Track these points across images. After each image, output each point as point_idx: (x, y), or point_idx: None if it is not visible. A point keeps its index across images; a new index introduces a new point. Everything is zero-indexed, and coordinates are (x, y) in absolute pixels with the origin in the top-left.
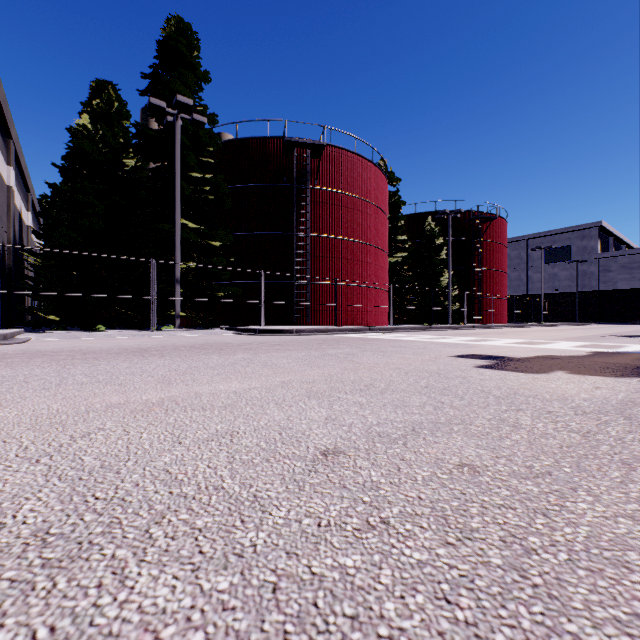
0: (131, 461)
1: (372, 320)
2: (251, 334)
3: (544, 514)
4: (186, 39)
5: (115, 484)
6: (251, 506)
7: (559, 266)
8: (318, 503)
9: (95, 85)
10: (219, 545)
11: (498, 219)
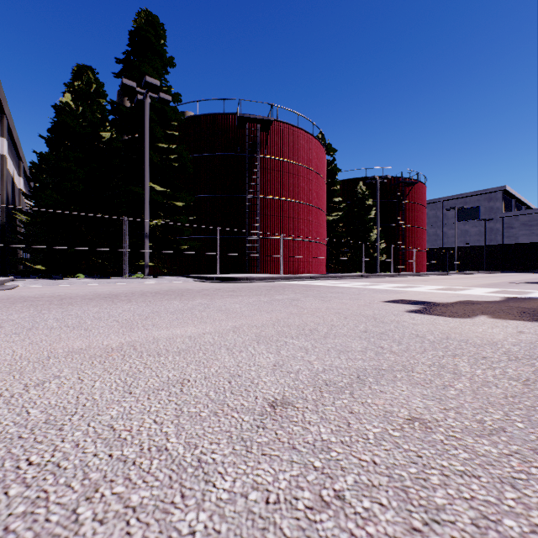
0: (77, 415)
1: (312, 269)
2: (209, 281)
3: (512, 485)
4: (154, 29)
5: (54, 444)
6: (194, 474)
7: (470, 223)
8: (266, 470)
9: (77, 69)
10: (152, 533)
11: (419, 184)
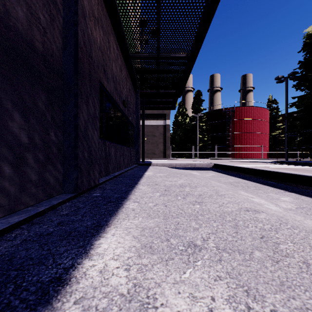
0: None
1: (255, 156)
2: (211, 159)
3: None
4: (199, 94)
5: None
6: None
7: None
8: None
9: (179, 103)
10: None
11: None
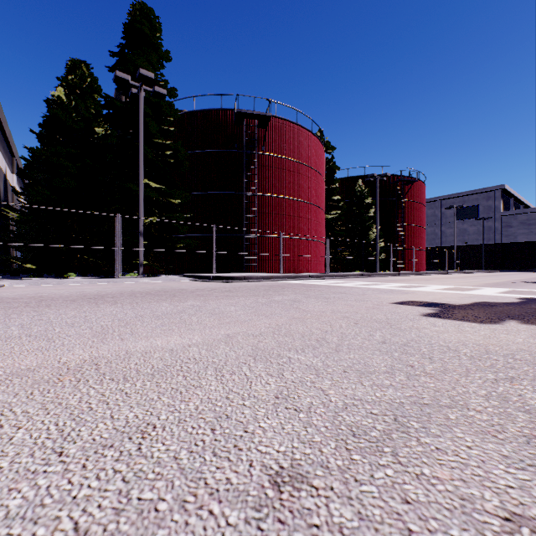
0: None
1: (311, 268)
2: (205, 281)
3: None
4: (149, 22)
5: None
6: None
7: (468, 222)
8: None
9: (71, 64)
10: None
11: (418, 182)
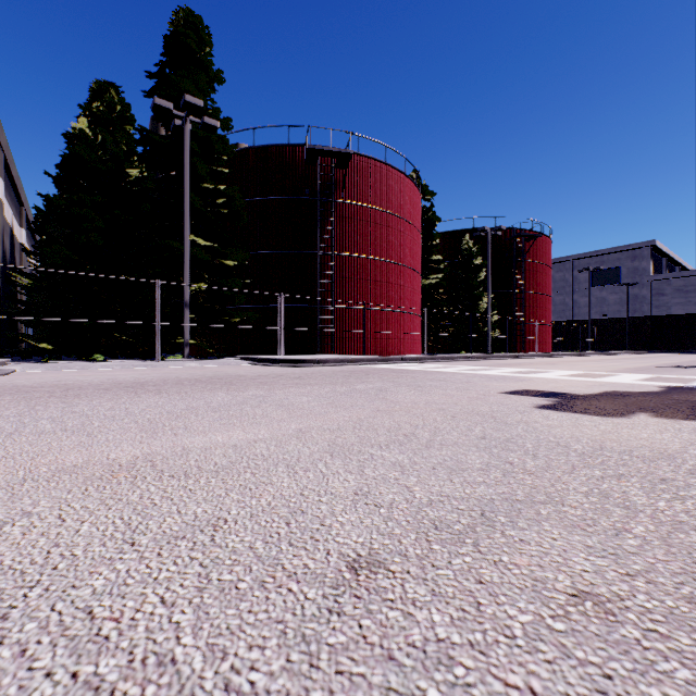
0: (39, 587)
1: (404, 348)
2: (269, 365)
3: None
4: (197, 34)
5: None
6: None
7: (608, 289)
8: None
9: (96, 86)
10: None
11: (542, 237)
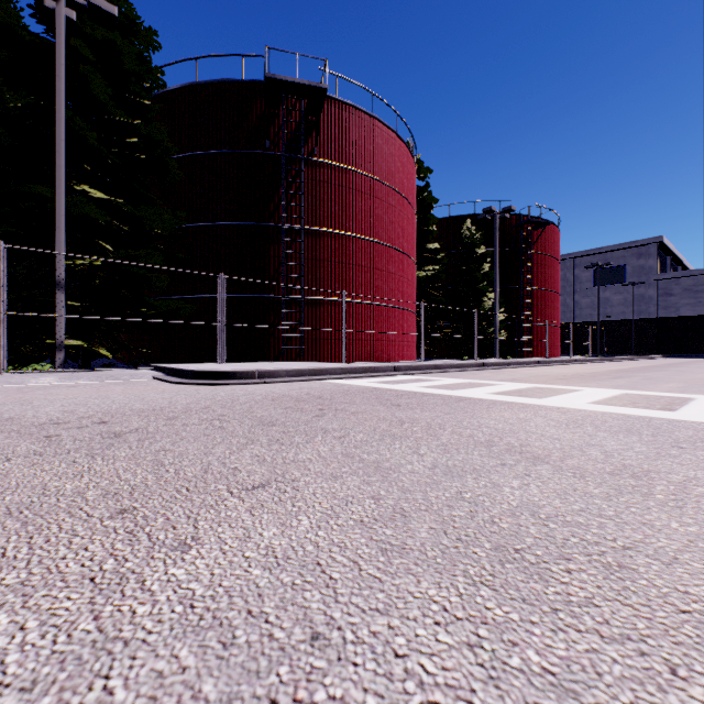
0: None
1: (396, 353)
2: (172, 381)
3: None
4: None
5: None
6: None
7: (611, 289)
8: None
9: None
10: None
11: (551, 226)
